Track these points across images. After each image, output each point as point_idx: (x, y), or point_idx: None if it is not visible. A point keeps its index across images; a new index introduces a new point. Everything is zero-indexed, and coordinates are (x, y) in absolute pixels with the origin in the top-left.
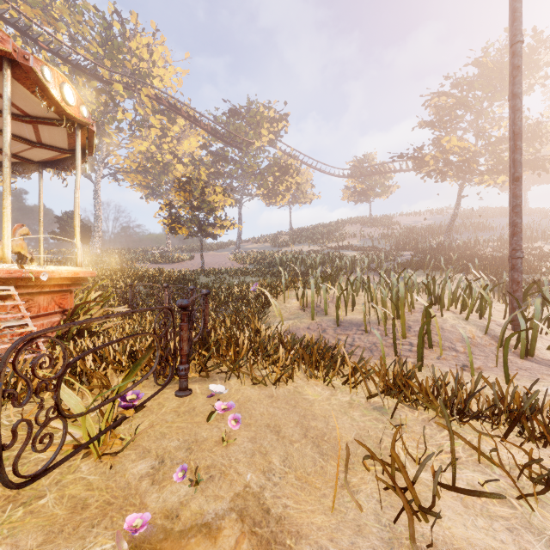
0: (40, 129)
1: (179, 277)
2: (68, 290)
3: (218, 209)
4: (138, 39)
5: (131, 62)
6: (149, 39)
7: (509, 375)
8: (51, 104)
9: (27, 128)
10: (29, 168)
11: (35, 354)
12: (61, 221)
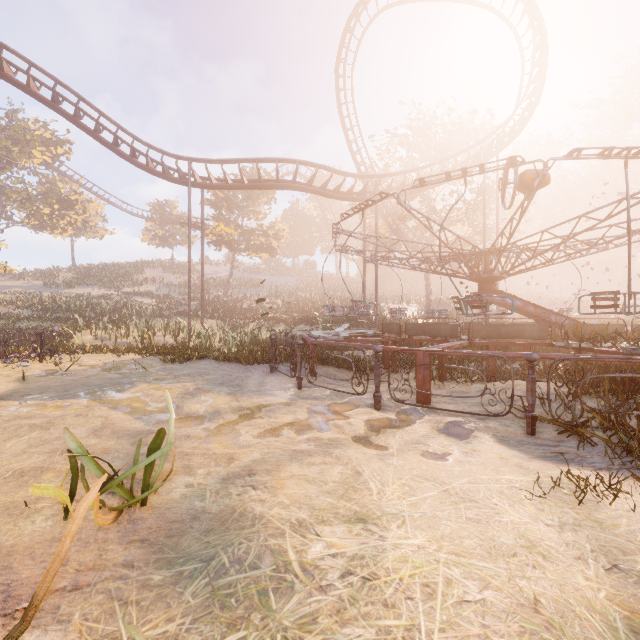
0: None
1: None
2: None
3: None
4: None
5: None
6: None
7: None
8: None
9: None
10: None
11: None
12: None
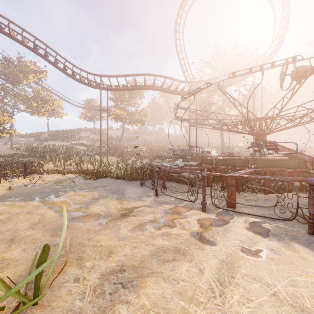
0: None
1: None
2: None
3: (5, 124)
4: None
5: None
6: None
7: None
8: None
9: None
10: None
11: None
12: None
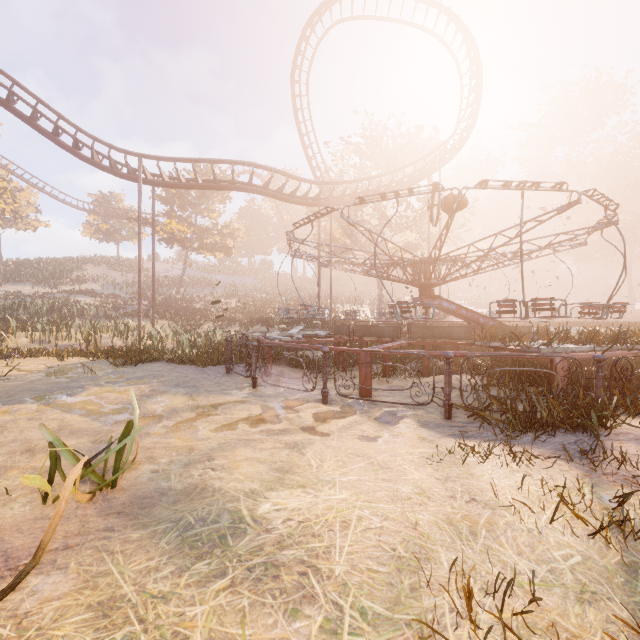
0: None
1: None
2: None
3: None
4: None
5: None
6: None
7: None
8: None
9: None
10: None
11: None
12: None
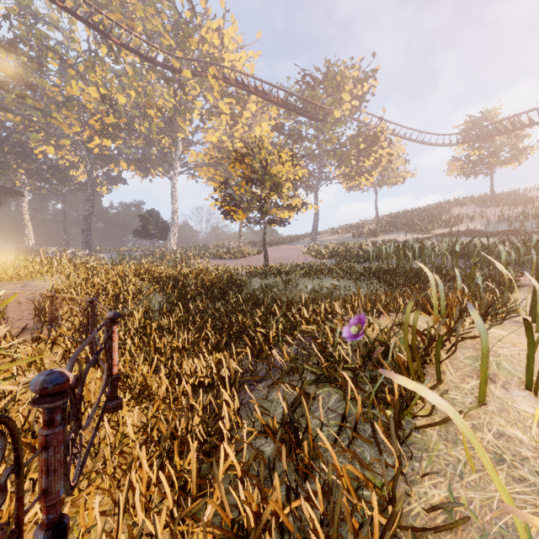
0: None
1: (221, 278)
2: None
3: (285, 183)
4: (208, 23)
5: (202, 51)
6: (219, 22)
7: None
8: None
9: None
10: None
11: None
12: (143, 219)
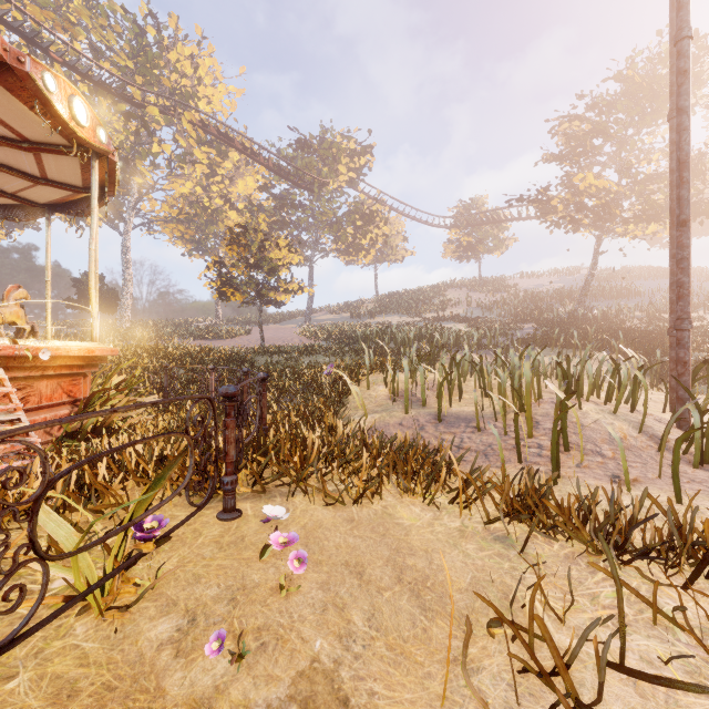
0: (44, 159)
1: (230, 356)
2: (80, 373)
3: (282, 268)
4: (179, 48)
5: (169, 79)
6: (194, 50)
7: (680, 491)
8: (58, 125)
9: (26, 158)
10: (33, 213)
11: (29, 460)
12: (80, 284)
